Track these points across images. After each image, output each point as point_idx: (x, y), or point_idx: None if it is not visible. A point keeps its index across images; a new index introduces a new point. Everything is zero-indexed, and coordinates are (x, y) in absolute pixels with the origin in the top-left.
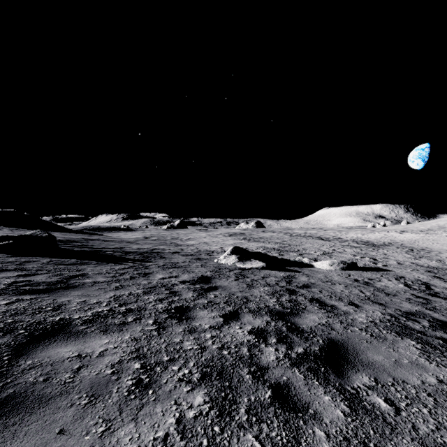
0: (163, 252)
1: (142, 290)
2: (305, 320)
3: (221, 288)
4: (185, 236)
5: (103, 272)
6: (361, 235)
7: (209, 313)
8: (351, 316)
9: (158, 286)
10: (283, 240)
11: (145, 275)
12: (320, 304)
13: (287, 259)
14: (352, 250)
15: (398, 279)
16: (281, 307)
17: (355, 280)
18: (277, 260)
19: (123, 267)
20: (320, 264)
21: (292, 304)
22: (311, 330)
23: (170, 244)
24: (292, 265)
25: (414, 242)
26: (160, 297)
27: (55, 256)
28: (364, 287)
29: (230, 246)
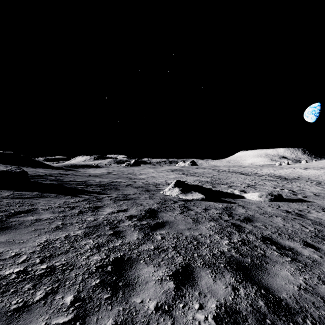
0: (119, 184)
1: (84, 230)
2: (279, 281)
3: (168, 225)
4: (138, 171)
5: (54, 206)
6: (273, 171)
7: (155, 270)
8: (324, 267)
9: (103, 224)
10: (213, 175)
11: (95, 209)
12: (277, 247)
13: (220, 190)
14: (270, 183)
15: (324, 210)
16: (238, 254)
17: (287, 211)
18: (212, 191)
19: (78, 200)
20: (250, 195)
21: (248, 248)
22: (299, 306)
23: (126, 178)
24: (225, 196)
25: (318, 177)
26: (100, 242)
27: (21, 189)
28: (301, 220)
29: (173, 180)
